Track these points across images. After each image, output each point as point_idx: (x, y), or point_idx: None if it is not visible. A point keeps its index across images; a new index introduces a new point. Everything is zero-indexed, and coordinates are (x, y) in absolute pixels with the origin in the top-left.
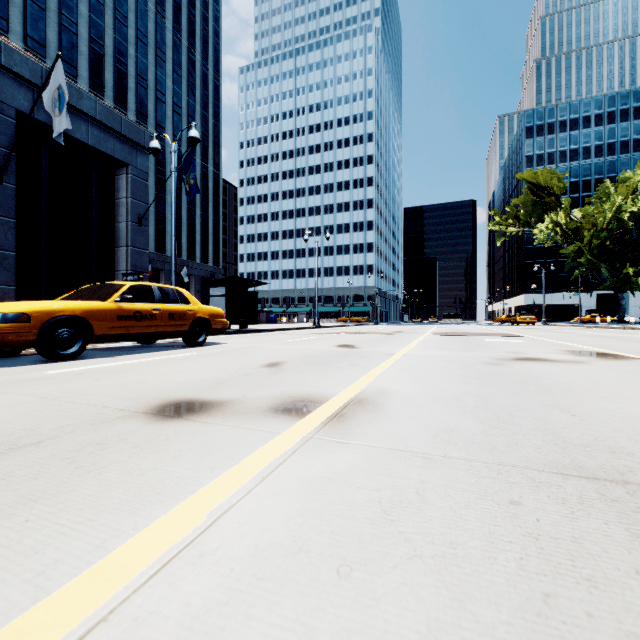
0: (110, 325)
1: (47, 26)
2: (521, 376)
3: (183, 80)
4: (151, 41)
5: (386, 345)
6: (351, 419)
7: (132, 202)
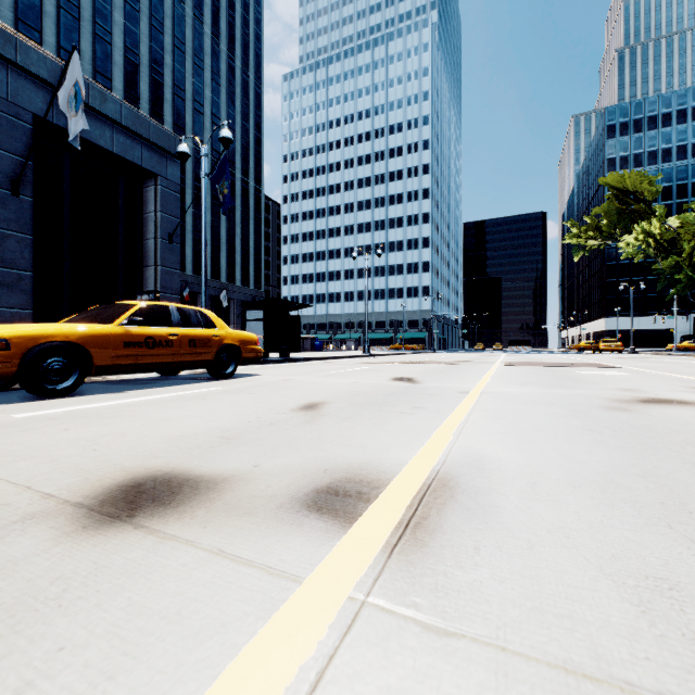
0: (114, 353)
1: (81, 36)
2: (680, 432)
3: (222, 89)
4: (188, 48)
5: (454, 378)
6: (439, 536)
7: (161, 216)
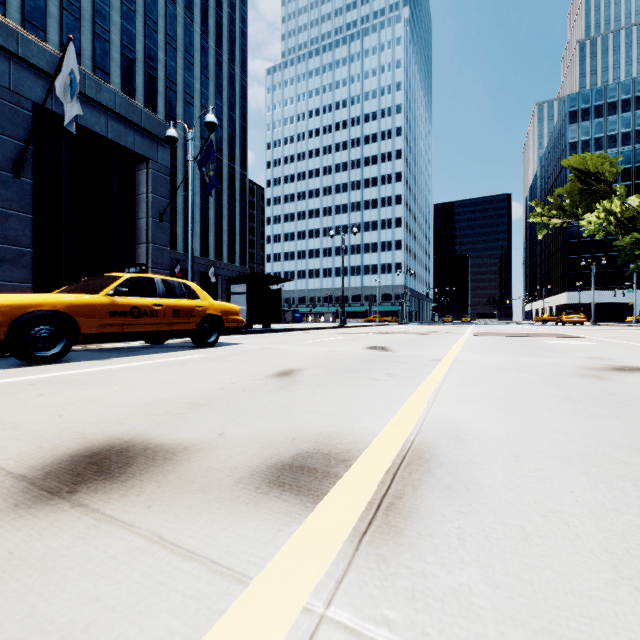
0: (100, 322)
1: (82, 35)
2: None
3: (211, 82)
4: (180, 45)
5: (425, 347)
6: (416, 522)
7: (153, 197)
